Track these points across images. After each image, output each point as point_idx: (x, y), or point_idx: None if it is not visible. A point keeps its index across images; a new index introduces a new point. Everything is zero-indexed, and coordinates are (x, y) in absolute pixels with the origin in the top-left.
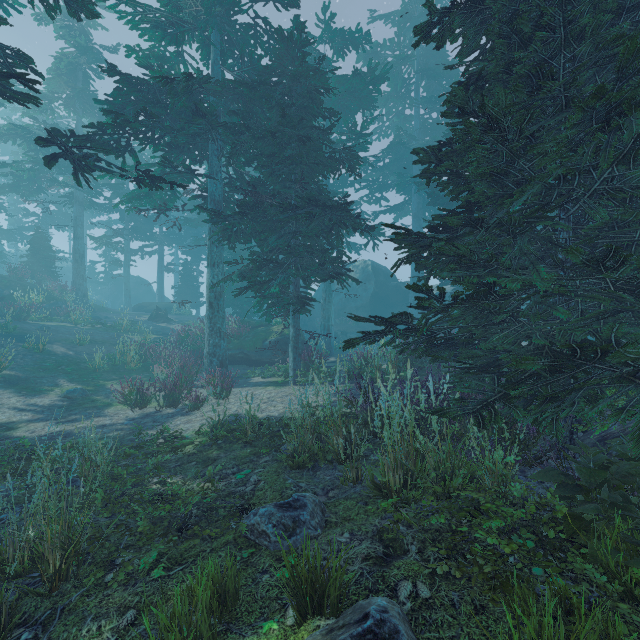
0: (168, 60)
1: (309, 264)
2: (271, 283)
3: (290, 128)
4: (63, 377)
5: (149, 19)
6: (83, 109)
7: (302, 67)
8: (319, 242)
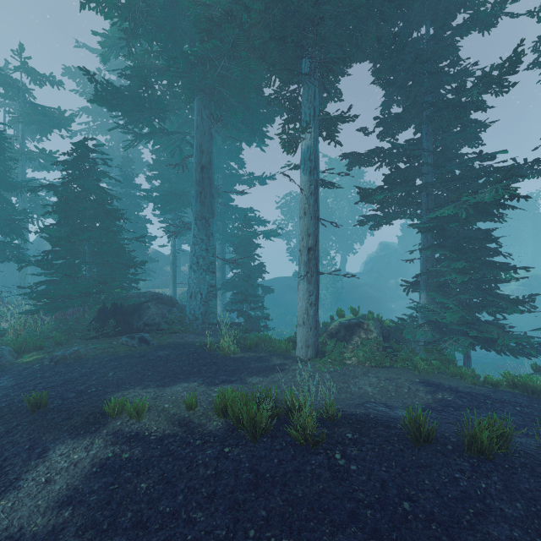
0: None
1: None
2: None
3: None
4: None
5: None
6: None
7: None
8: (6, 232)
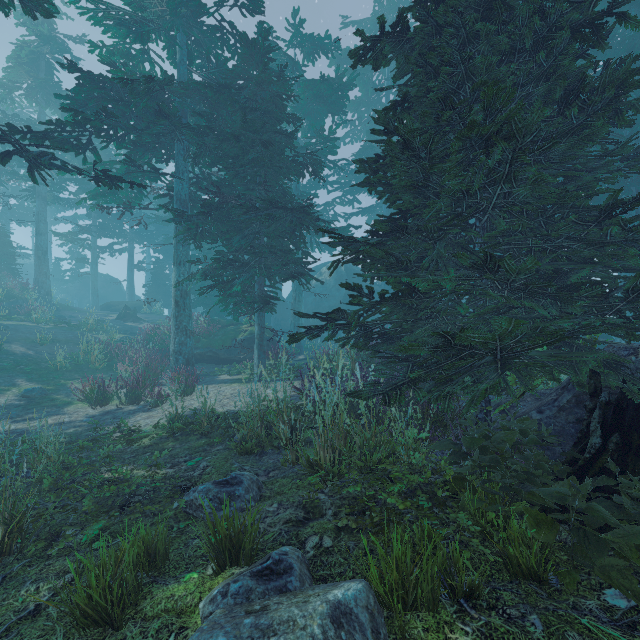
0: (133, 57)
1: (273, 264)
2: (234, 282)
3: (253, 132)
4: (21, 377)
5: (112, 16)
6: (46, 100)
7: (264, 74)
8: (284, 243)
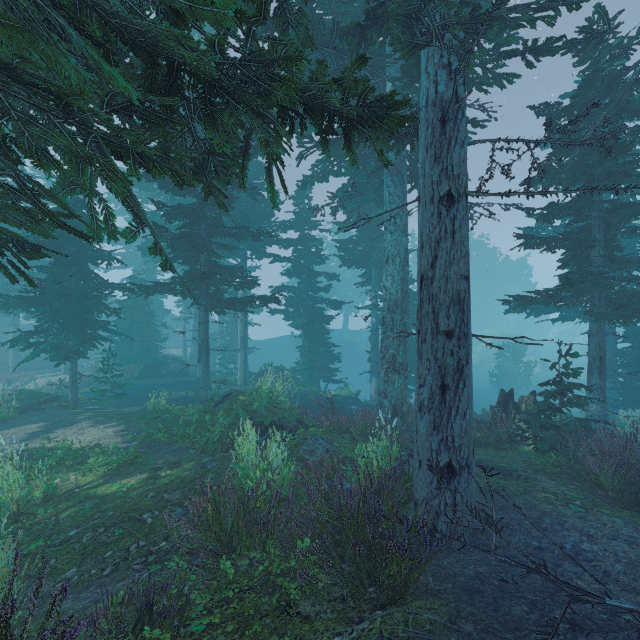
0: None
1: None
2: None
3: None
4: None
5: None
6: None
7: None
8: None
